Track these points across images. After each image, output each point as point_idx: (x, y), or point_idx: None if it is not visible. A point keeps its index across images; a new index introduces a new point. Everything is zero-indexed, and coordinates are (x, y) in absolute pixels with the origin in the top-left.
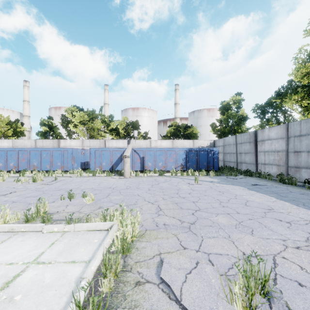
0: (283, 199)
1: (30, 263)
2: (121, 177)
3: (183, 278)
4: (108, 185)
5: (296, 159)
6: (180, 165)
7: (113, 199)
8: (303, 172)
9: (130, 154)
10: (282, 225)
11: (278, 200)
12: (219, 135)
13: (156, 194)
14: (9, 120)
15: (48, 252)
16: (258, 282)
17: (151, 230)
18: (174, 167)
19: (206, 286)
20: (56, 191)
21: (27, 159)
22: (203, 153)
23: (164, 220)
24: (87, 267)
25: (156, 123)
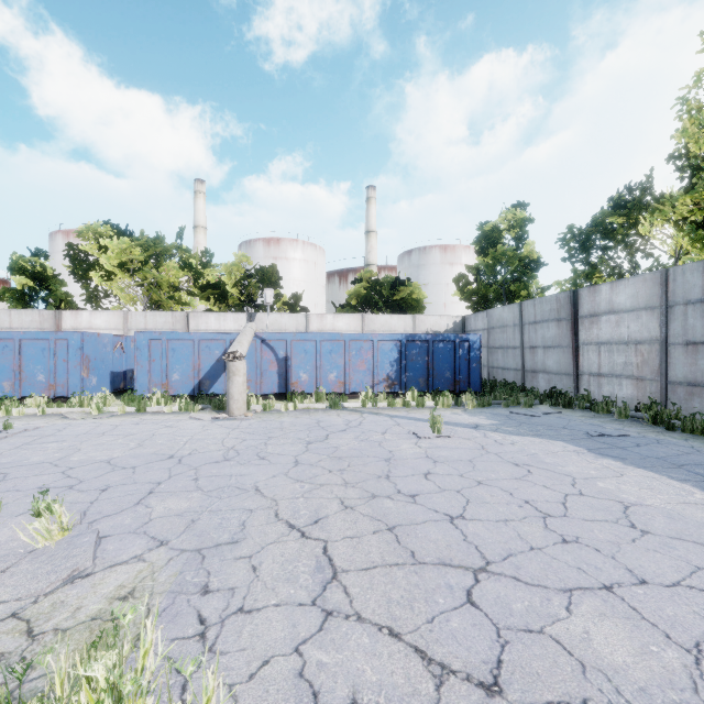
0: None
1: None
2: (220, 416)
3: None
4: (169, 448)
5: (690, 363)
6: (386, 378)
7: (155, 517)
8: None
9: (247, 349)
10: None
11: None
12: (476, 304)
13: (318, 483)
14: None
15: None
16: None
17: None
18: (368, 385)
19: None
20: None
21: None
22: (444, 348)
23: (354, 665)
24: None
25: (322, 276)
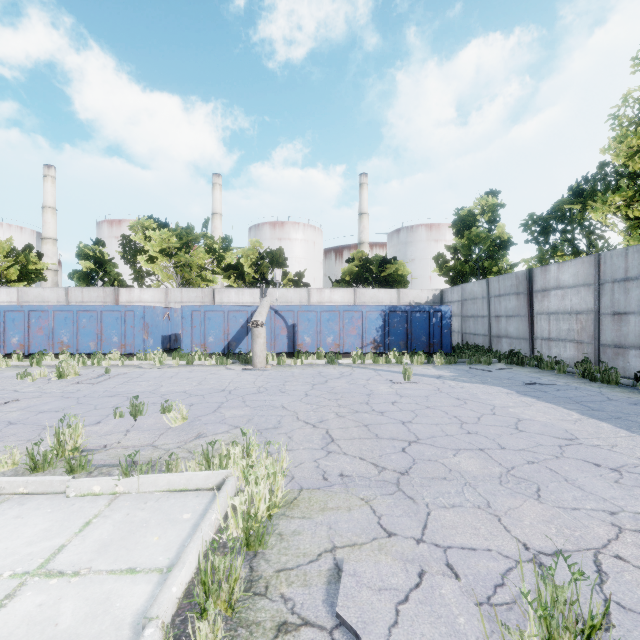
0: (595, 416)
1: (30, 575)
2: (248, 367)
3: (390, 615)
4: (219, 385)
5: (616, 329)
6: (372, 341)
7: (228, 417)
8: (633, 357)
9: (265, 318)
10: (602, 476)
11: (585, 418)
12: (453, 279)
13: (321, 405)
14: (13, 248)
15: (75, 546)
16: (573, 629)
17: (312, 489)
18: (358, 347)
19: (445, 634)
20: (107, 399)
21: (49, 329)
22: (420, 317)
23: (342, 465)
24: (162, 588)
25: (320, 254)
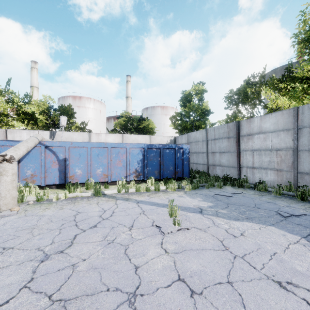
0: None
1: None
2: None
3: None
4: None
5: None
6: (135, 171)
7: None
8: None
9: (23, 152)
10: None
11: None
12: (181, 130)
13: None
14: None
15: None
16: None
17: None
18: (123, 176)
19: None
20: None
21: None
22: (169, 152)
23: None
24: None
25: (104, 117)
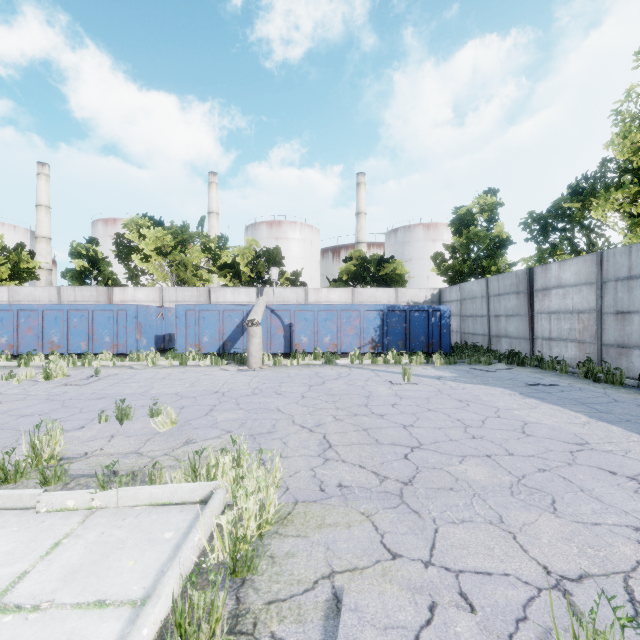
0: (603, 419)
1: None
2: (243, 368)
3: None
4: (213, 387)
5: (619, 329)
6: (370, 341)
7: (220, 421)
8: (637, 357)
9: (261, 317)
10: (619, 486)
11: (593, 421)
12: (451, 278)
13: (318, 407)
14: (4, 246)
15: (39, 573)
16: None
17: (308, 502)
18: (356, 347)
19: None
20: (94, 401)
21: (38, 329)
22: (419, 316)
23: (340, 474)
24: (131, 631)
25: (317, 253)
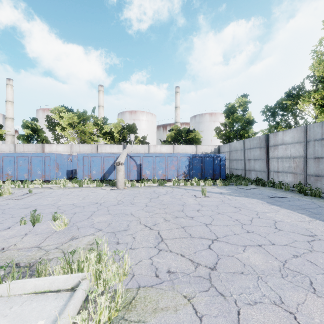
0: (318, 218)
1: None
2: (114, 188)
3: None
4: (95, 200)
5: (316, 166)
6: (183, 173)
7: (96, 222)
8: None
9: (124, 160)
10: None
11: (313, 220)
12: (224, 140)
13: (155, 212)
14: None
15: None
16: None
17: (147, 287)
18: (175, 176)
19: None
20: (22, 210)
21: None
22: (209, 160)
23: (169, 262)
24: None
25: (155, 127)
